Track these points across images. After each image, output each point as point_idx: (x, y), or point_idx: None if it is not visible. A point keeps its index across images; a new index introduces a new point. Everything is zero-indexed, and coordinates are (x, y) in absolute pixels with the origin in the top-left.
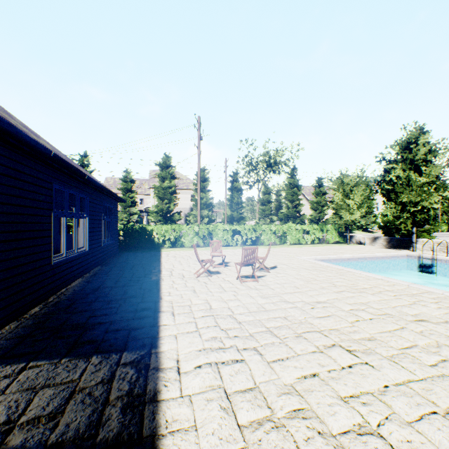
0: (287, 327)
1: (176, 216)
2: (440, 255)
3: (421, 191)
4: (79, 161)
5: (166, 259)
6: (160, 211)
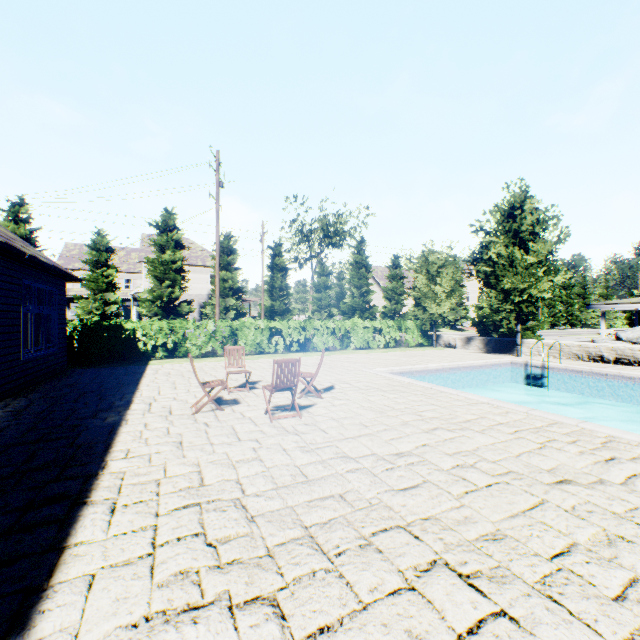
0: (346, 521)
1: (184, 307)
2: (551, 361)
3: (529, 274)
4: (9, 212)
5: (151, 378)
6: (157, 299)
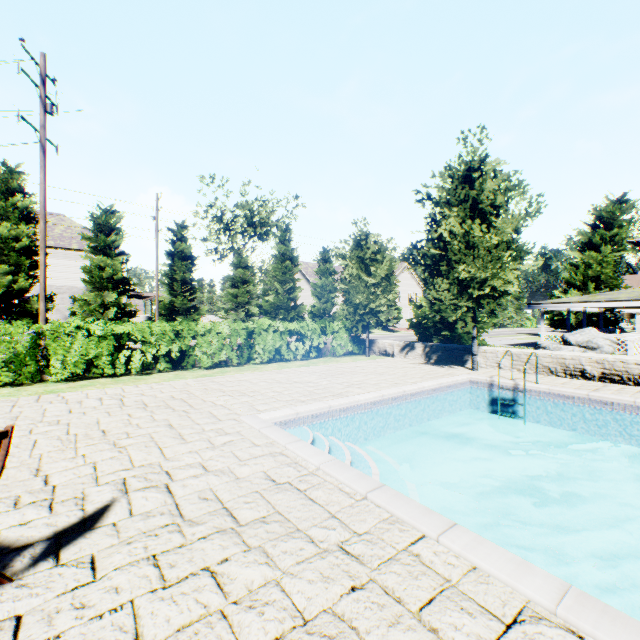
0: None
1: (35, 302)
2: (520, 377)
3: (494, 258)
4: None
5: None
6: None
